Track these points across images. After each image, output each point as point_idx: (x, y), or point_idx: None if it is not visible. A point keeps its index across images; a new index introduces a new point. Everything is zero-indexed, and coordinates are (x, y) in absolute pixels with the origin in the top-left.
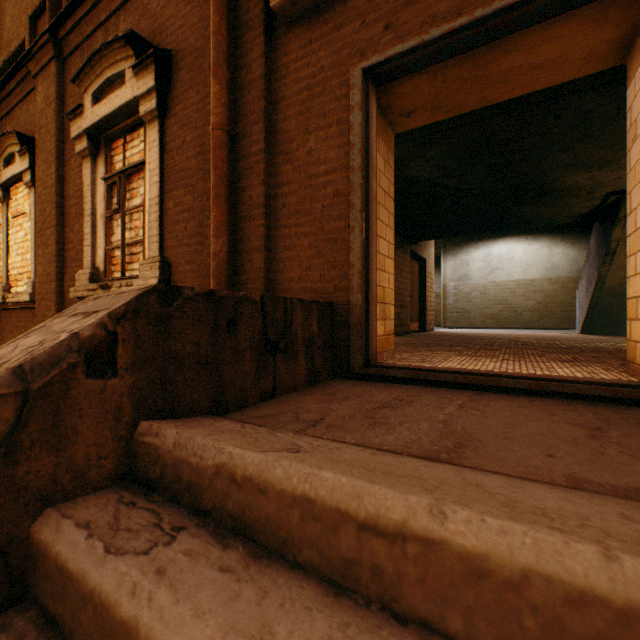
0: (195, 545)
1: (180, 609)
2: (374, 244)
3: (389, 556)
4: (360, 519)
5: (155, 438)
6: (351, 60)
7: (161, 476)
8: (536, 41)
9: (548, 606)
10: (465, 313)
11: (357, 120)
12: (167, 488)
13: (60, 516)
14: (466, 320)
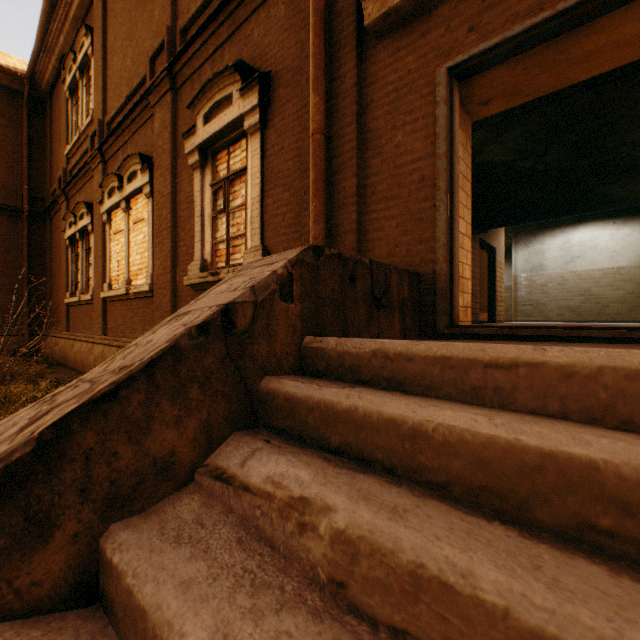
0: (369, 389)
1: (381, 398)
2: (457, 221)
3: (506, 379)
4: (484, 362)
5: (319, 344)
6: (436, 62)
7: (327, 366)
8: (619, 21)
9: (614, 383)
10: (539, 306)
11: (442, 113)
12: (332, 373)
13: (277, 378)
14: (540, 313)
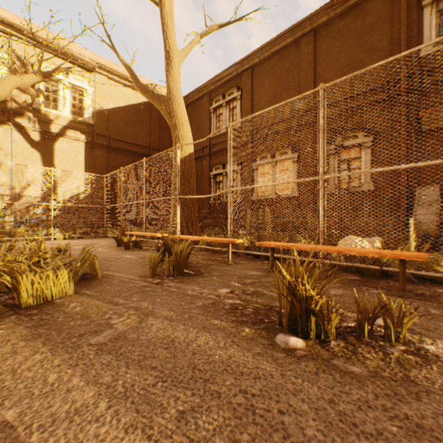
0: None
1: None
2: None
3: None
4: None
5: None
6: None
7: None
8: None
9: None
10: None
11: None
12: None
13: None
14: None
